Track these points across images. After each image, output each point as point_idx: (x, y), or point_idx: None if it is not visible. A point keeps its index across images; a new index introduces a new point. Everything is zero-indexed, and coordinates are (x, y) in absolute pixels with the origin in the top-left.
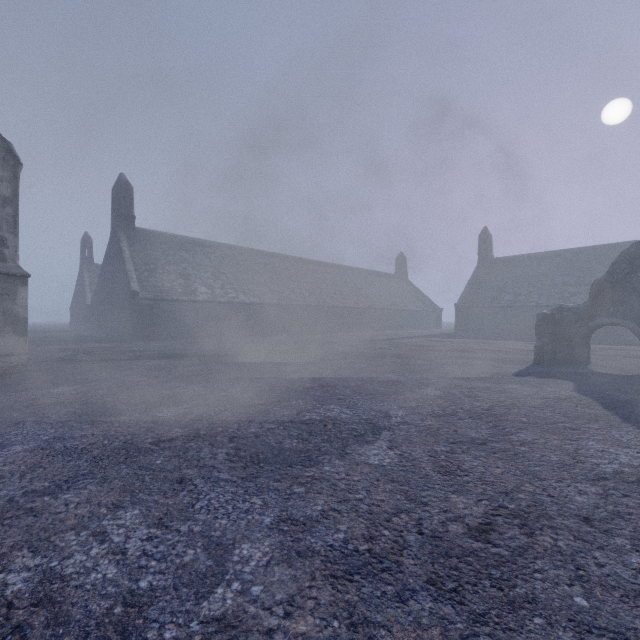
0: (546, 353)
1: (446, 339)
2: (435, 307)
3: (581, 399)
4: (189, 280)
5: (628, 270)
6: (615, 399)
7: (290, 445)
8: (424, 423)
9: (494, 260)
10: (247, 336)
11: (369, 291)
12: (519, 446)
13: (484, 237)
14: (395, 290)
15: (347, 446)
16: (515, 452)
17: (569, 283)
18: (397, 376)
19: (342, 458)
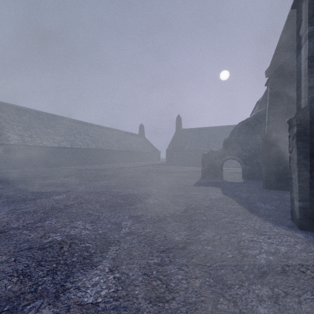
0: (206, 173)
1: (162, 166)
2: (157, 151)
3: (227, 198)
4: (3, 130)
5: (237, 134)
6: (240, 197)
7: (2, 290)
8: (144, 231)
9: (182, 130)
10: (49, 167)
11: (125, 142)
12: (206, 245)
13: (178, 119)
14: (138, 142)
15: (70, 276)
16: (205, 253)
17: (211, 141)
18: (133, 190)
19: (55, 301)
